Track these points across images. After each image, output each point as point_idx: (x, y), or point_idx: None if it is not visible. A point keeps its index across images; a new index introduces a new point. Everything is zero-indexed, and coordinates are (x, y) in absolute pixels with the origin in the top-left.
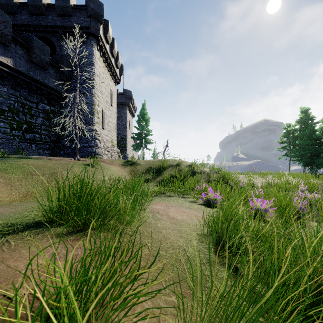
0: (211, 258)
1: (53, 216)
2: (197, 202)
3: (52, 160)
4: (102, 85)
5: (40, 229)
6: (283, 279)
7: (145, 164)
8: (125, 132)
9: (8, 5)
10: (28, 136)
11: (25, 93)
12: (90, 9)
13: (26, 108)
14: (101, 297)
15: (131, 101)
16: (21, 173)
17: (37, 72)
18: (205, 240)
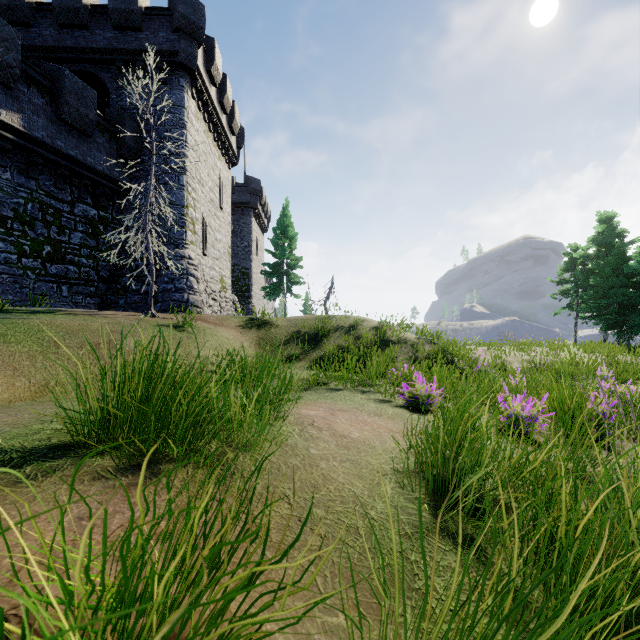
0: (423, 522)
1: (89, 433)
2: (392, 402)
3: (100, 316)
4: (203, 168)
5: (60, 462)
6: (590, 582)
7: (287, 326)
8: (248, 262)
9: (14, 8)
10: (54, 268)
11: (49, 182)
12: (178, 15)
13: (50, 213)
14: (170, 632)
15: (260, 200)
16: (36, 343)
17: (71, 142)
18: (410, 483)
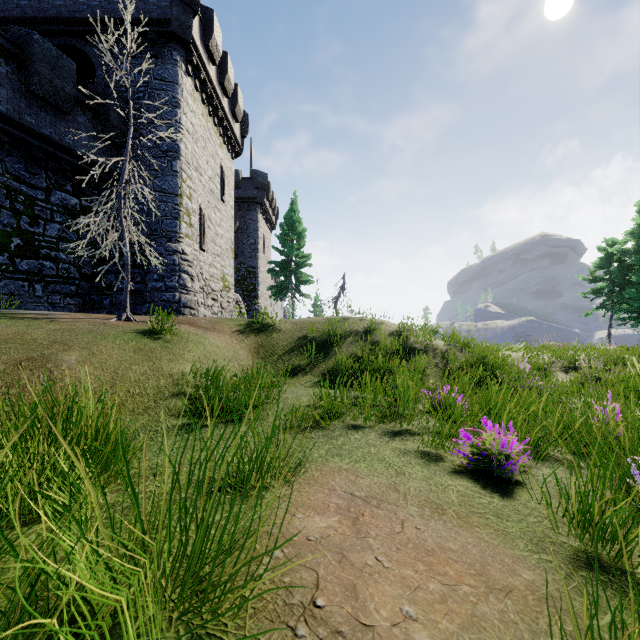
0: None
1: None
2: (444, 460)
3: (54, 321)
4: (200, 154)
5: None
6: None
7: (292, 330)
8: (255, 260)
9: None
10: (25, 264)
11: (18, 165)
12: None
13: (20, 200)
14: None
15: (267, 196)
16: None
17: (44, 119)
18: None
